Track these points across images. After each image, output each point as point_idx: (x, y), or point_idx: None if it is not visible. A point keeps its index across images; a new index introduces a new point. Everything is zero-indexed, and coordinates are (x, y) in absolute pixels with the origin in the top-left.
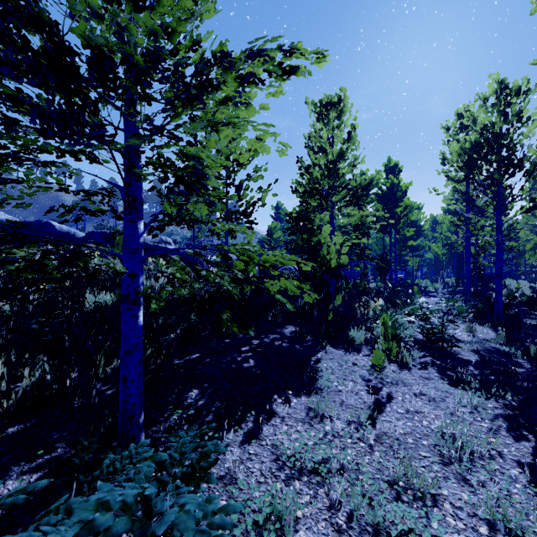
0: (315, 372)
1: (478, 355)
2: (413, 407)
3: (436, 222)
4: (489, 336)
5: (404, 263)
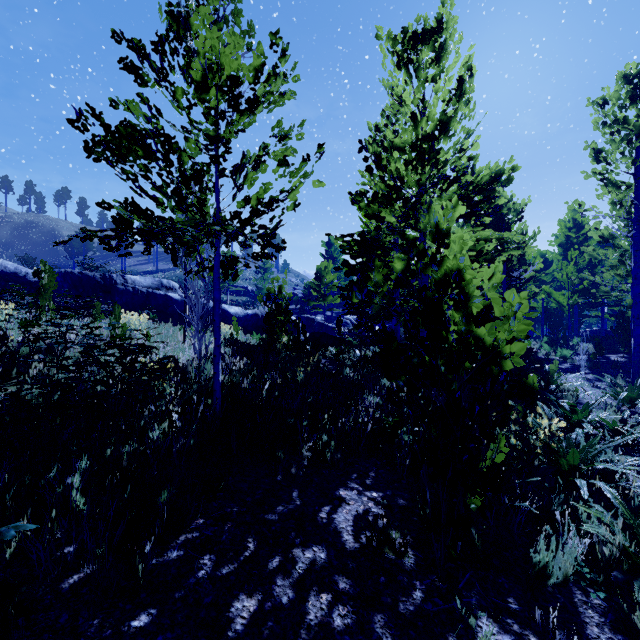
0: None
1: None
2: None
3: (546, 261)
4: None
5: None
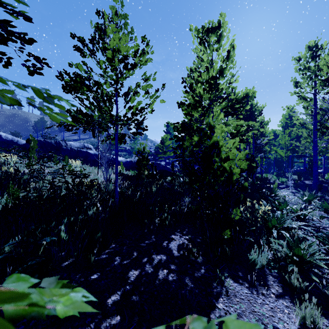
0: None
1: None
2: None
3: (276, 134)
4: None
5: None
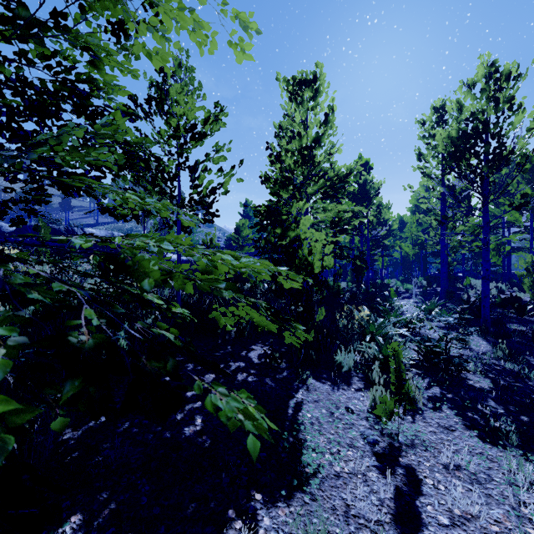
0: (295, 434)
1: (492, 381)
2: (455, 503)
3: (403, 222)
4: (484, 348)
5: (372, 262)
